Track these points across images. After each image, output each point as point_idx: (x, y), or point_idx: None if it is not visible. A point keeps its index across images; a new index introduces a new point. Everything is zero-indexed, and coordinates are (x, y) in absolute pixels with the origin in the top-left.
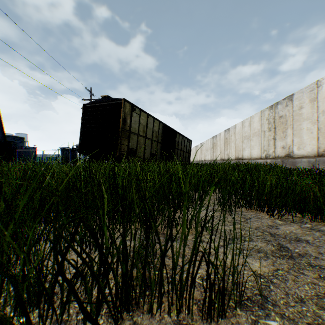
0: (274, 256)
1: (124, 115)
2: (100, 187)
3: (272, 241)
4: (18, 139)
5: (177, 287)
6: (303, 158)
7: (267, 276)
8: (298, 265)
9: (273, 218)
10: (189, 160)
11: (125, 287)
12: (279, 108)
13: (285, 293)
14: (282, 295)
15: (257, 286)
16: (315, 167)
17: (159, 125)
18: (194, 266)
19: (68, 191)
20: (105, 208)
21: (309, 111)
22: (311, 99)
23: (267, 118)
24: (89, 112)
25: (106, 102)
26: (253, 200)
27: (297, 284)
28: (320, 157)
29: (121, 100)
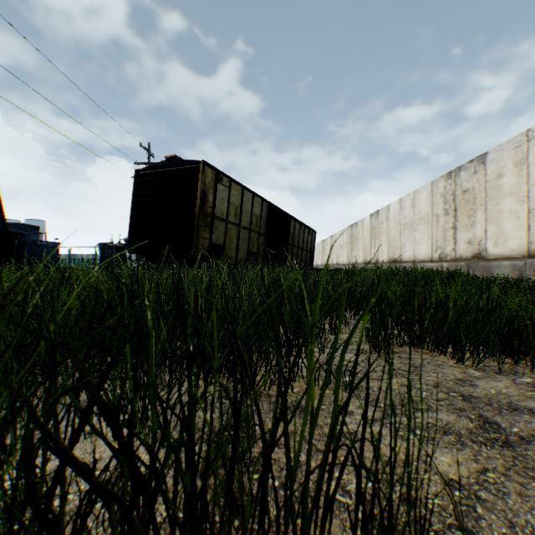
0: (475, 441)
1: (204, 188)
2: (143, 315)
3: (467, 410)
4: (28, 229)
5: (295, 518)
6: (504, 260)
7: (468, 485)
8: (524, 461)
9: (464, 366)
10: (312, 264)
11: (190, 518)
12: (463, 176)
13: (507, 524)
14: (501, 528)
15: (454, 512)
16: (523, 276)
17: (262, 205)
18: (330, 475)
19: (91, 320)
20: (153, 358)
21: (513, 181)
22: (517, 162)
23: (442, 193)
24: (145, 183)
25: (174, 167)
26: (425, 333)
27: (528, 502)
28: (532, 258)
29: (198, 163)
